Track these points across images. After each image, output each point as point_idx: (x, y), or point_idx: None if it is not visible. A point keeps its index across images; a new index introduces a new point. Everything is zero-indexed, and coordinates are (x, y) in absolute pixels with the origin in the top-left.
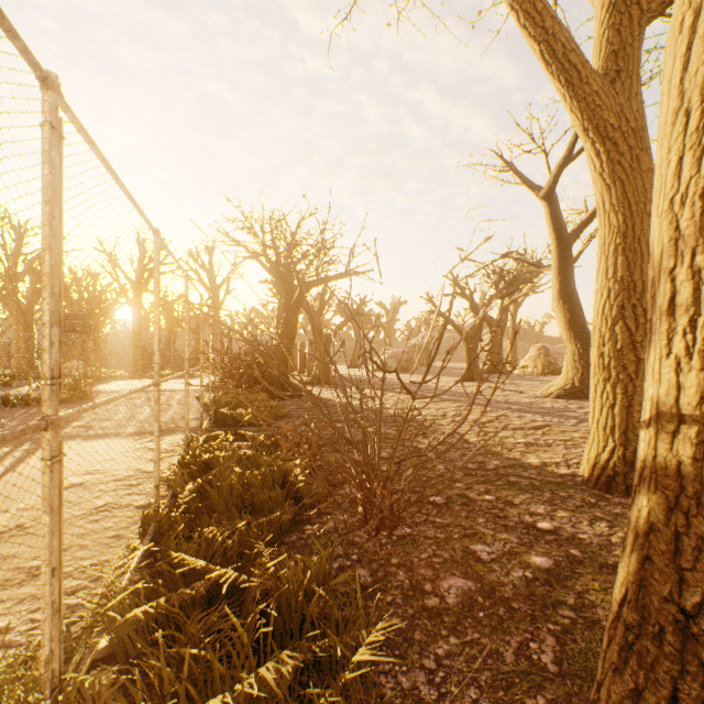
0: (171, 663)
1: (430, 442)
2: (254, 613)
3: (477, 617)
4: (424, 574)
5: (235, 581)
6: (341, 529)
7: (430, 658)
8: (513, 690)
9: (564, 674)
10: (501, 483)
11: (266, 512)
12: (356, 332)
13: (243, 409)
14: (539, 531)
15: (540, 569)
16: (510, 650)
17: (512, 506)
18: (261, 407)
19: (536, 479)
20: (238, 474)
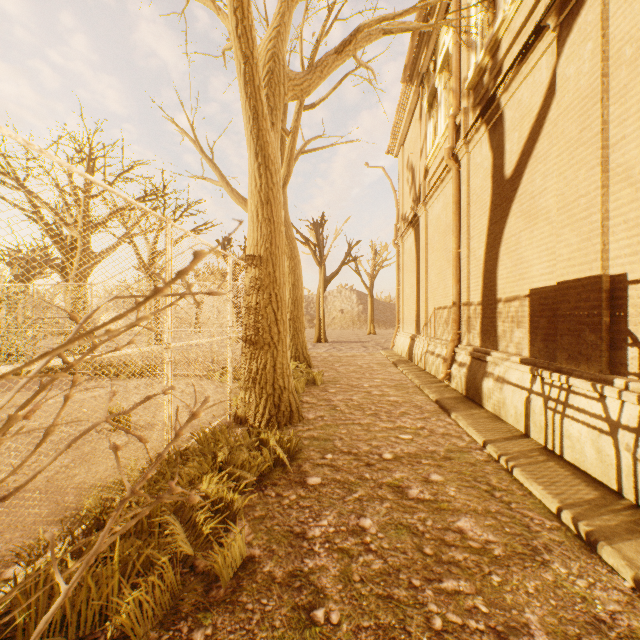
0: None
1: None
2: None
3: None
4: None
5: None
6: None
7: None
8: None
9: None
10: None
11: None
12: None
13: None
14: None
15: None
16: None
17: None
18: None
19: None
20: None
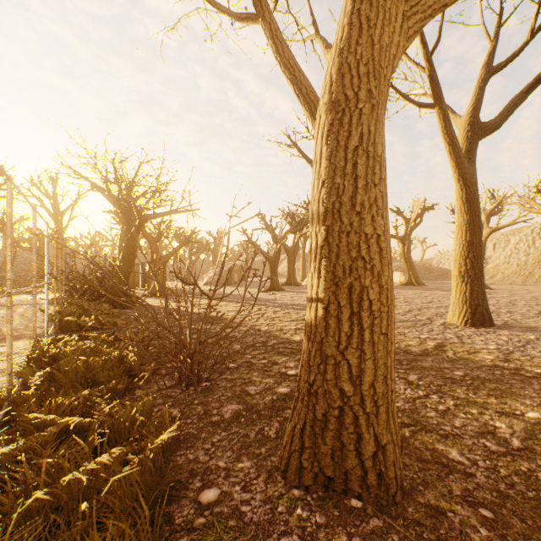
0: (32, 469)
1: (235, 332)
2: (94, 435)
3: (240, 421)
4: (214, 406)
5: (80, 426)
6: (163, 389)
7: (209, 444)
8: (250, 448)
9: (278, 437)
10: (274, 353)
11: (105, 382)
12: (190, 255)
13: (87, 317)
14: (287, 376)
15: (282, 394)
16: (254, 432)
17: (276, 364)
18: (104, 315)
19: (295, 348)
20: (82, 361)
